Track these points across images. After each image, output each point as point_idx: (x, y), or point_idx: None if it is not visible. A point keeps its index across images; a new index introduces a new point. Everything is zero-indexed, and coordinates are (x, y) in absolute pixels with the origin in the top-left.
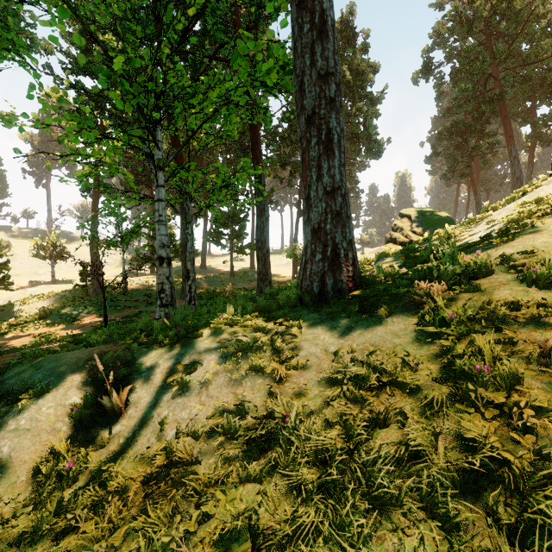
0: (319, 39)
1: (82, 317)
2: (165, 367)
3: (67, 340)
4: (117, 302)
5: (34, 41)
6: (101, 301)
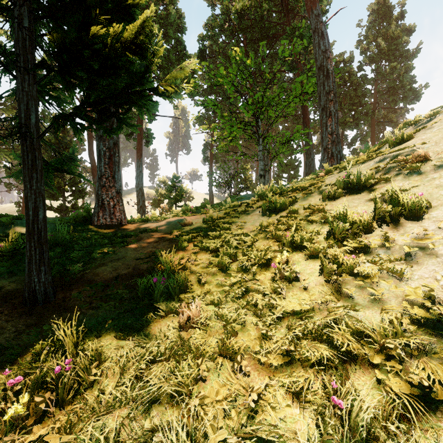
0: (326, 80)
1: None
2: None
3: None
4: None
5: (199, 91)
6: None
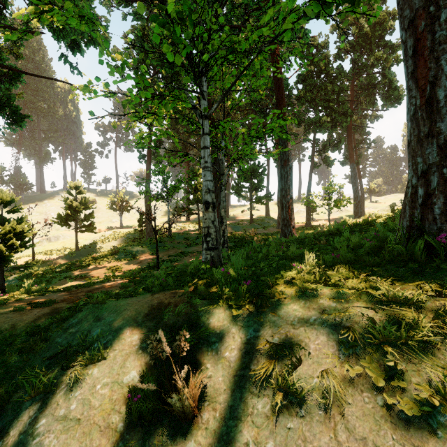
0: None
1: (139, 255)
2: (242, 341)
3: (128, 278)
4: (164, 243)
5: (107, 39)
6: (152, 242)
